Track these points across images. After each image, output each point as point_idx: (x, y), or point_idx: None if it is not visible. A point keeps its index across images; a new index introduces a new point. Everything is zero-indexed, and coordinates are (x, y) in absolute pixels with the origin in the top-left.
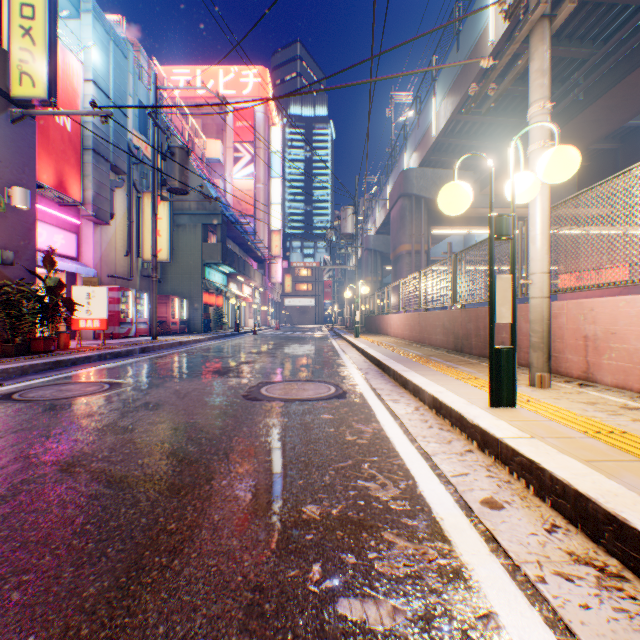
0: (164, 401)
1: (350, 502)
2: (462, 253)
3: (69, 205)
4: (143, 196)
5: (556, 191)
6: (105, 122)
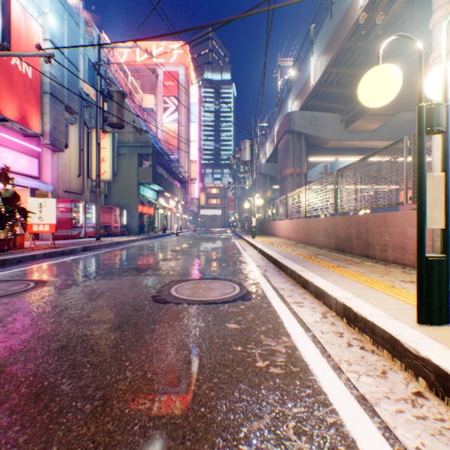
0: (74, 304)
1: None
2: (344, 169)
3: (31, 136)
4: (92, 131)
5: (402, 128)
6: (48, 62)
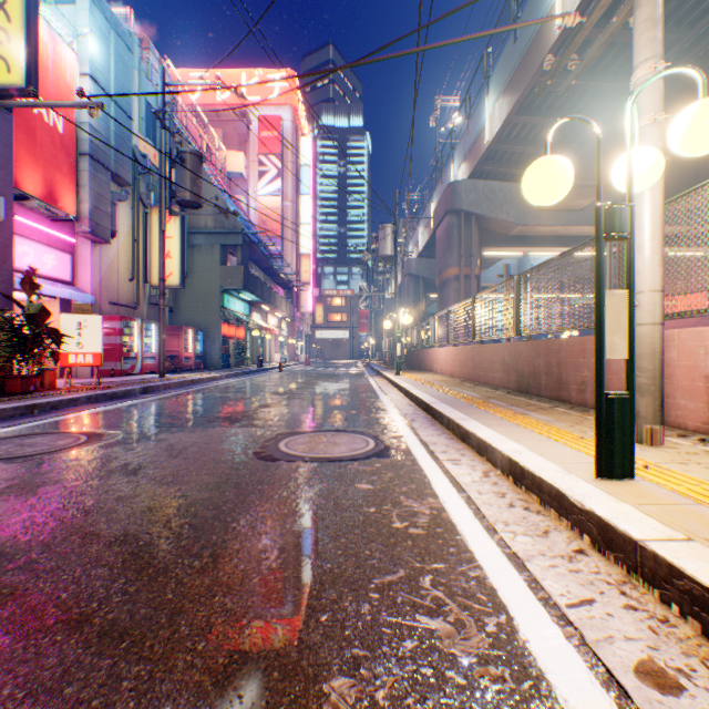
0: (149, 461)
1: (407, 670)
2: (528, 273)
3: (62, 220)
4: (151, 211)
5: None
6: (95, 115)
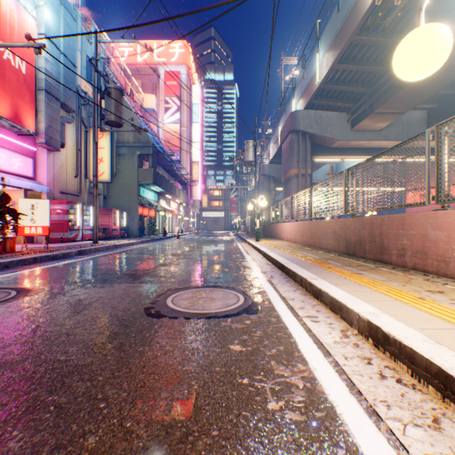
0: (54, 318)
1: None
2: (355, 167)
3: (25, 134)
4: (90, 130)
5: (410, 128)
6: (39, 53)
